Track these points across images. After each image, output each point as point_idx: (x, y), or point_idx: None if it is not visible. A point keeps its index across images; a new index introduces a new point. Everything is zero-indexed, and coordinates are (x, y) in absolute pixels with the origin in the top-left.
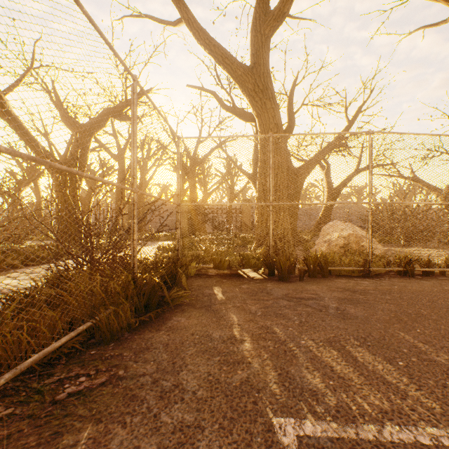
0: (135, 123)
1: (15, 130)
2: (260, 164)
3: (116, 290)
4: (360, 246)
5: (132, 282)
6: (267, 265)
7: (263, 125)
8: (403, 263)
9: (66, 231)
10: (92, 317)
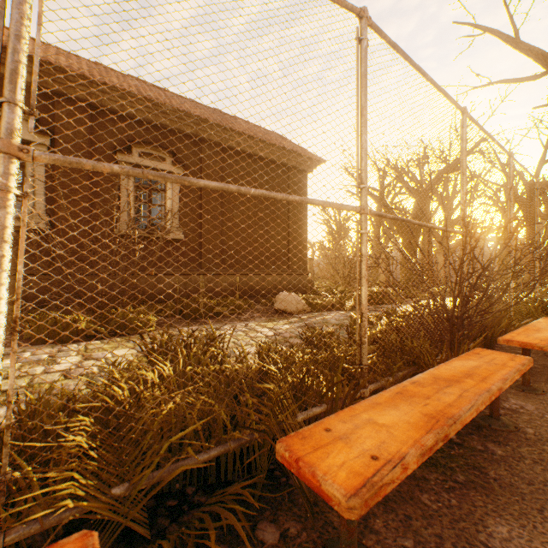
0: (536, 209)
1: (383, 208)
2: None
3: (530, 310)
4: None
5: (538, 307)
6: None
7: None
8: None
9: (408, 278)
10: (533, 316)
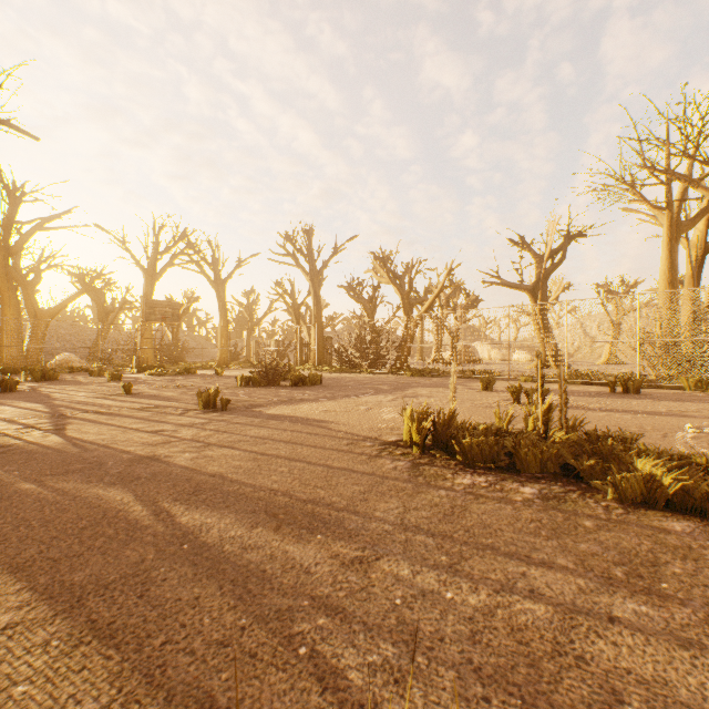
0: None
1: None
2: (3, 322)
3: None
4: (69, 365)
5: None
6: (3, 371)
7: (5, 302)
8: (72, 368)
9: None
10: None
